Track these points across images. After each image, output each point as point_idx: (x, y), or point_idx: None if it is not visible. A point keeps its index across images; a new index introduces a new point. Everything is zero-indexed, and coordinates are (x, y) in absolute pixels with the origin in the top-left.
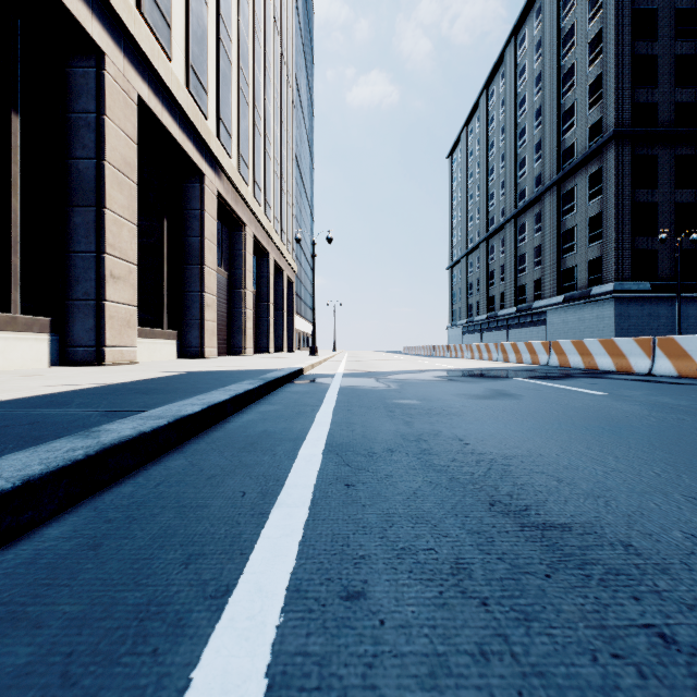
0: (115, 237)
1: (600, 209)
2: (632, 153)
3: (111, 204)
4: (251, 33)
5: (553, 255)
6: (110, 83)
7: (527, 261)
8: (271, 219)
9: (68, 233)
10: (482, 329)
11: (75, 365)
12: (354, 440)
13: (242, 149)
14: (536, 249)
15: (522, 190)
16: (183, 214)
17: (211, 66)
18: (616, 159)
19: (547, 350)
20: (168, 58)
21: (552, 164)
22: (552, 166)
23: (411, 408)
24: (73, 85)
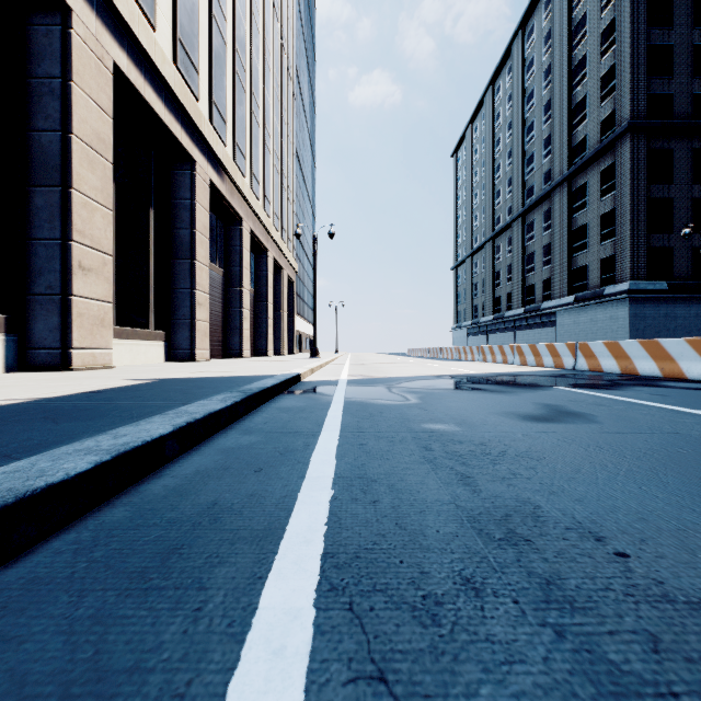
0: (86, 223)
1: (614, 205)
2: (647, 146)
3: (80, 184)
4: (248, 15)
5: (563, 254)
6: (78, 44)
7: (535, 261)
8: (270, 215)
9: (28, 217)
10: (488, 330)
11: (37, 370)
12: (382, 539)
13: (238, 138)
14: (545, 248)
15: (530, 187)
16: (172, 203)
17: (203, 44)
18: (631, 153)
19: (573, 352)
20: (151, 26)
21: (562, 160)
22: (562, 161)
23: (454, 442)
24: (34, 45)
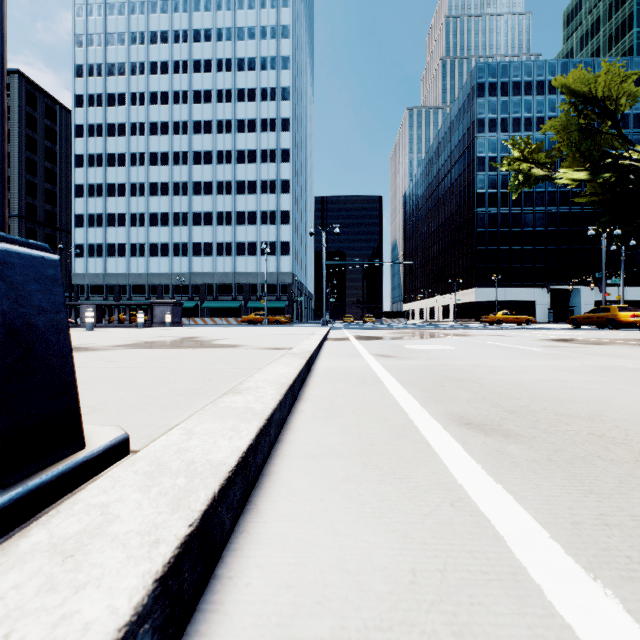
0: None
1: None
2: (26, 226)
3: None
4: None
5: None
6: None
7: None
8: None
9: None
10: None
11: None
12: None
13: None
14: None
15: None
16: None
17: None
18: (20, 228)
19: None
20: None
21: None
22: None
23: None
24: None
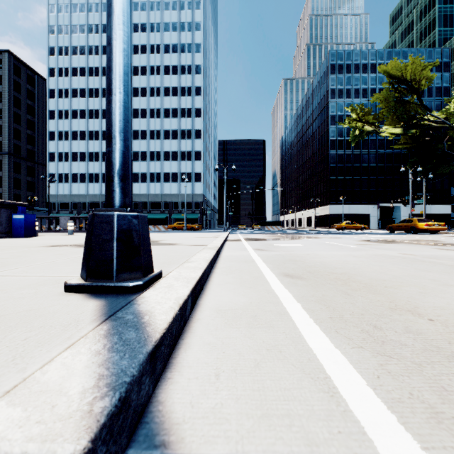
0: None
1: (1, 175)
2: (14, 160)
3: None
4: None
5: None
6: None
7: None
8: None
9: None
10: None
11: None
12: None
13: None
14: None
15: None
16: None
17: None
18: (9, 162)
19: None
20: None
21: None
22: None
23: None
24: None
